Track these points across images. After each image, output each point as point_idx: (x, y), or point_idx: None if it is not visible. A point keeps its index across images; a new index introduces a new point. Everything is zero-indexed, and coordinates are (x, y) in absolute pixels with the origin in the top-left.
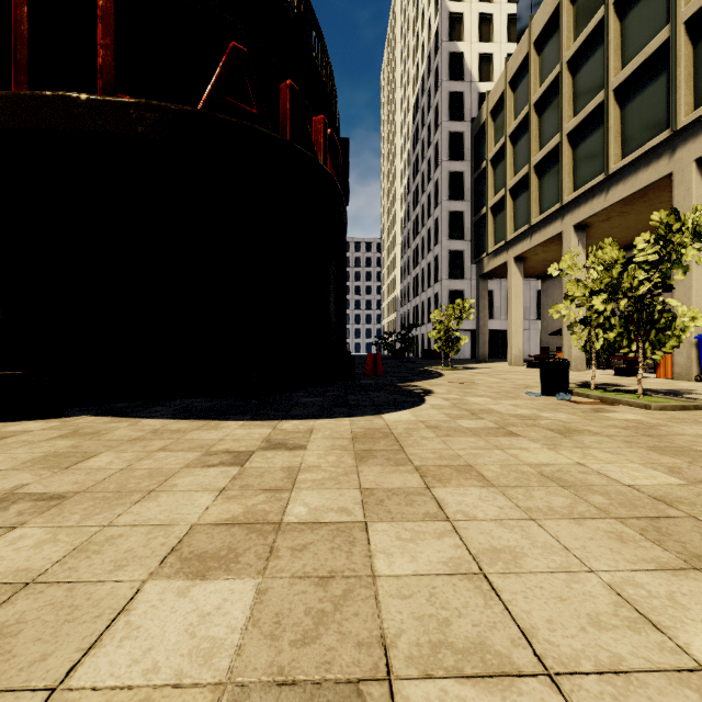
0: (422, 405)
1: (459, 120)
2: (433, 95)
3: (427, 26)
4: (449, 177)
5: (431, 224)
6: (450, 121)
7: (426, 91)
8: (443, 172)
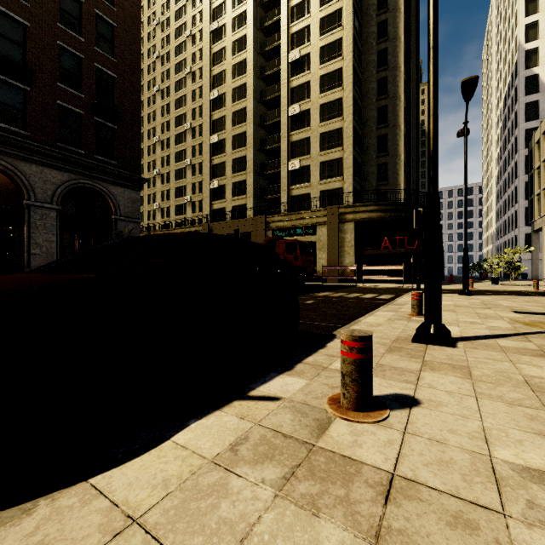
0: (453, 285)
1: (534, 119)
2: (514, 104)
3: (510, 53)
4: (525, 158)
5: (513, 188)
6: (526, 122)
7: (510, 97)
8: (520, 157)
